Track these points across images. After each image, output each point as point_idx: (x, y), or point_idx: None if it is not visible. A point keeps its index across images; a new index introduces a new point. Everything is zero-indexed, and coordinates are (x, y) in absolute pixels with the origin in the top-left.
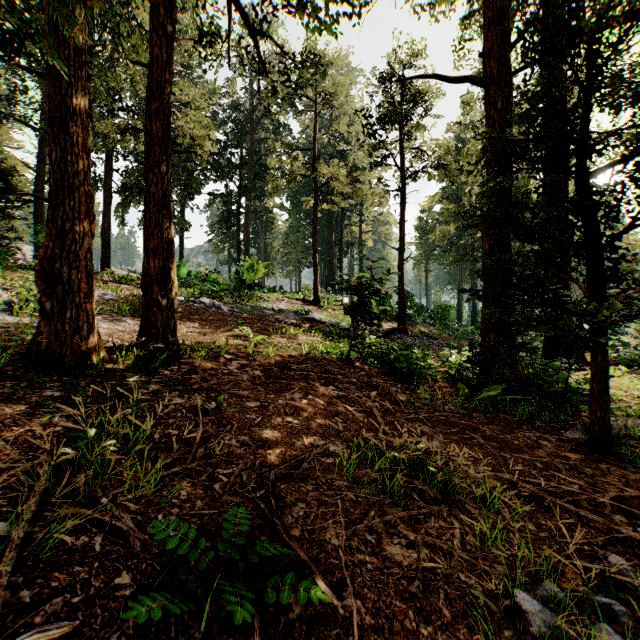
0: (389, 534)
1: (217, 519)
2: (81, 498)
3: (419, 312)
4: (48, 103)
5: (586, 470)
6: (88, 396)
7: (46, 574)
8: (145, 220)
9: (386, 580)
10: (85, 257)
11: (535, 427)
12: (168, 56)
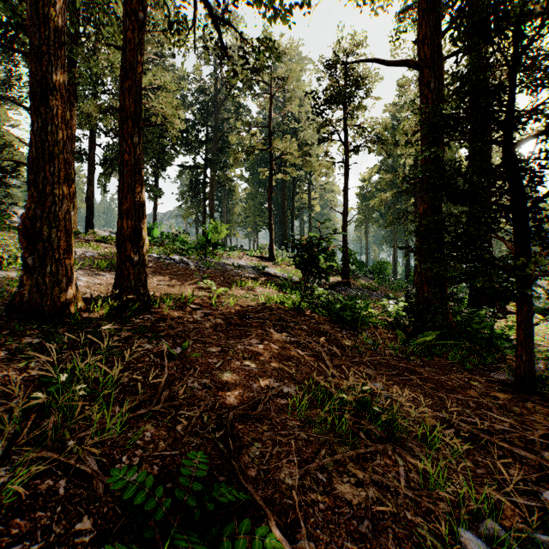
0: (339, 473)
1: (178, 460)
2: (49, 442)
3: (360, 267)
4: (30, 79)
5: (514, 409)
6: (65, 343)
7: (8, 520)
8: (119, 185)
9: (337, 520)
10: (64, 217)
11: (466, 369)
12: (140, 40)
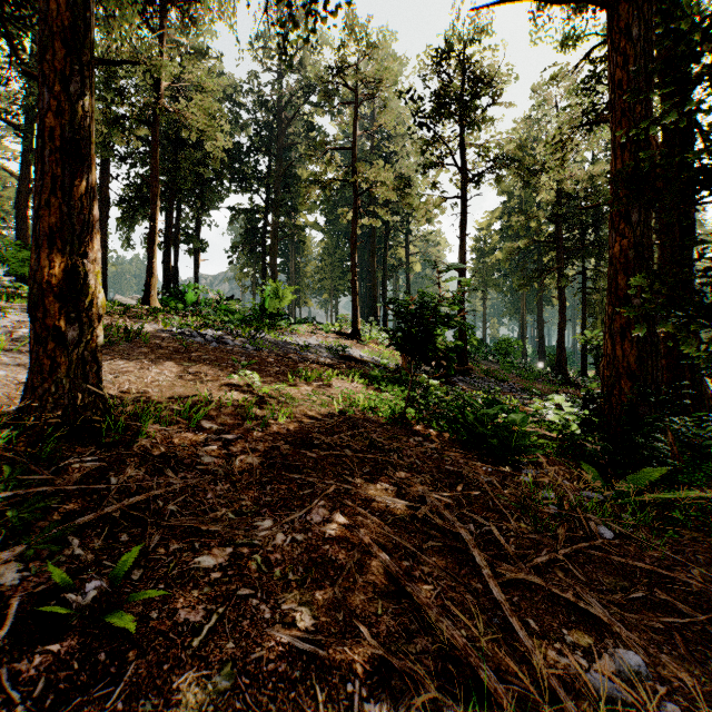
0: None
1: None
2: None
3: (477, 347)
4: None
5: None
6: None
7: None
8: (36, 179)
9: None
10: None
11: None
12: None
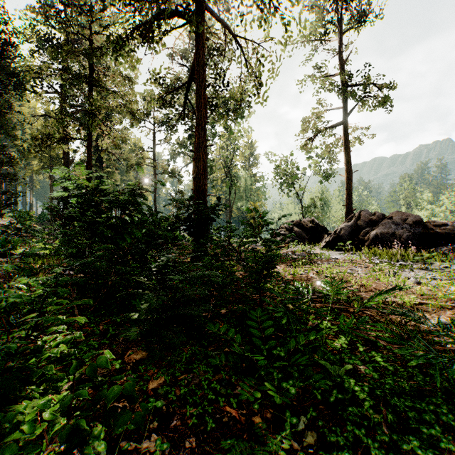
0: None
1: None
2: None
3: None
4: None
5: None
6: None
7: None
8: None
9: None
10: None
11: None
12: None
